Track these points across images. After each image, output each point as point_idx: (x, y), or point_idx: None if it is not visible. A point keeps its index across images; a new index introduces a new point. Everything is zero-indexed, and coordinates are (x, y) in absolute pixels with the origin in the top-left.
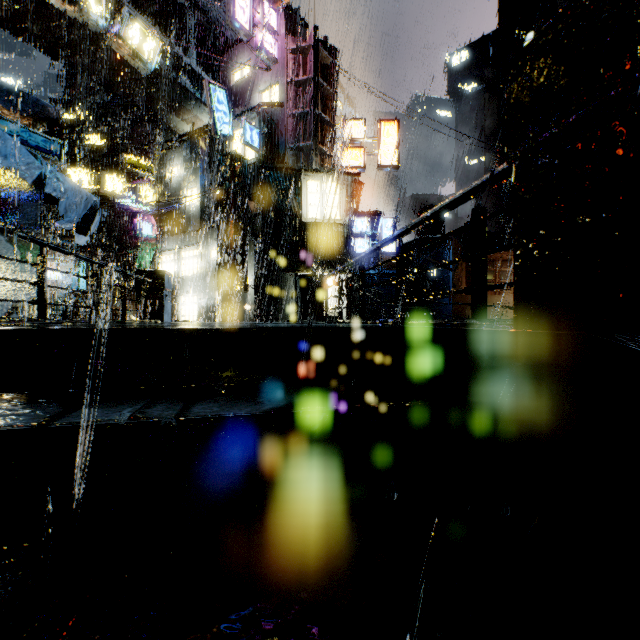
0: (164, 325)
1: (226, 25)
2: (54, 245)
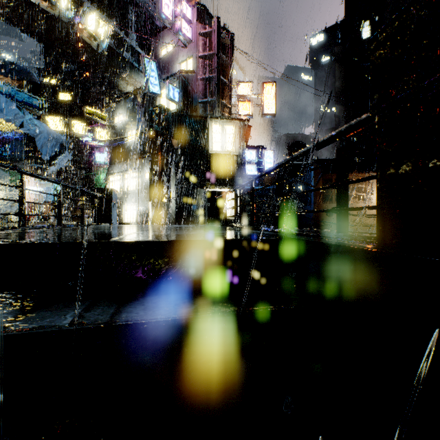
0: (107, 234)
1: (156, 17)
2: (30, 172)
